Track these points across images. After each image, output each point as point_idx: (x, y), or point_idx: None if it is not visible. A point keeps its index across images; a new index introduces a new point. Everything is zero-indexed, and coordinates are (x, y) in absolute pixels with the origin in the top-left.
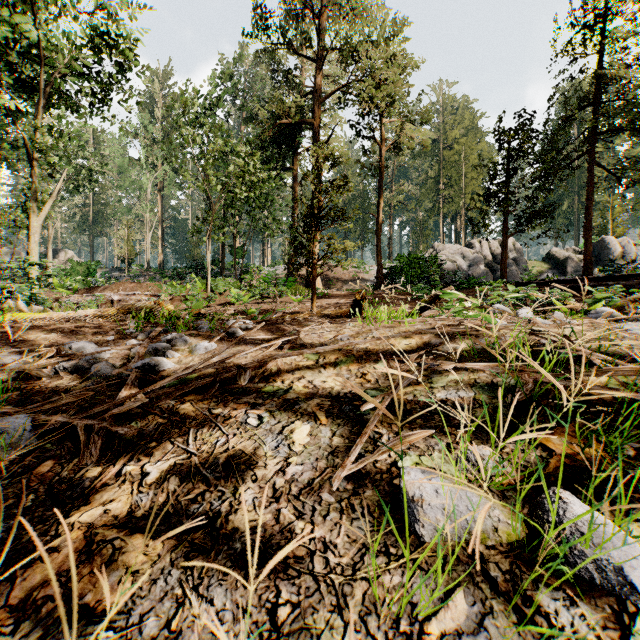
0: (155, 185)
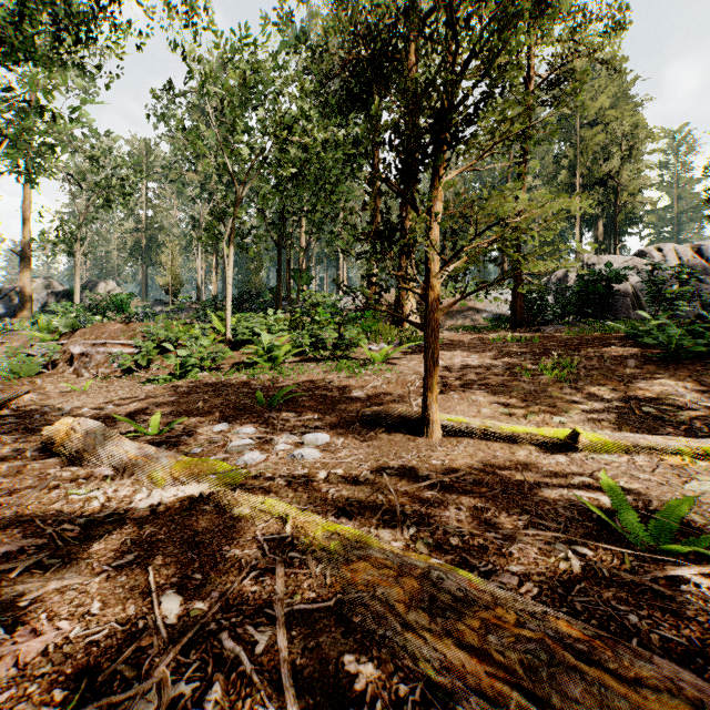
0: (208, 200)
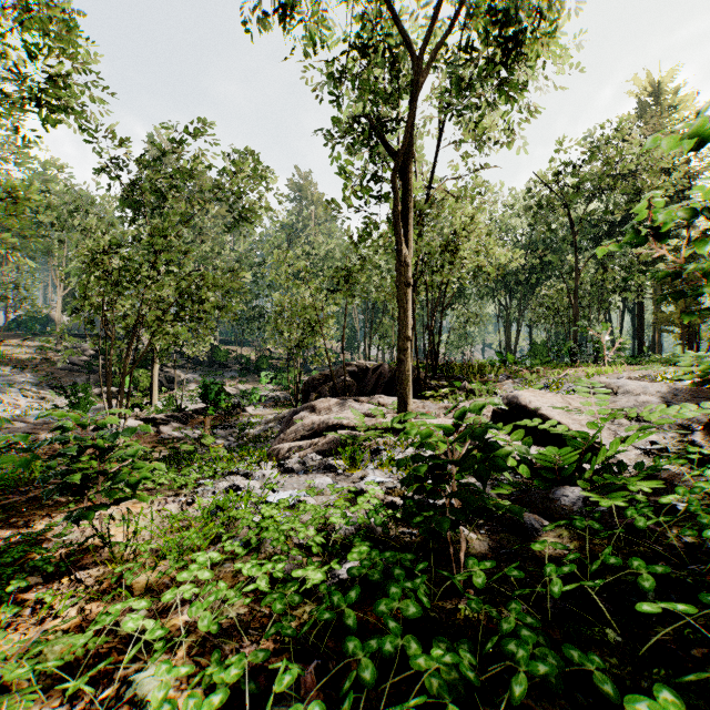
0: None
